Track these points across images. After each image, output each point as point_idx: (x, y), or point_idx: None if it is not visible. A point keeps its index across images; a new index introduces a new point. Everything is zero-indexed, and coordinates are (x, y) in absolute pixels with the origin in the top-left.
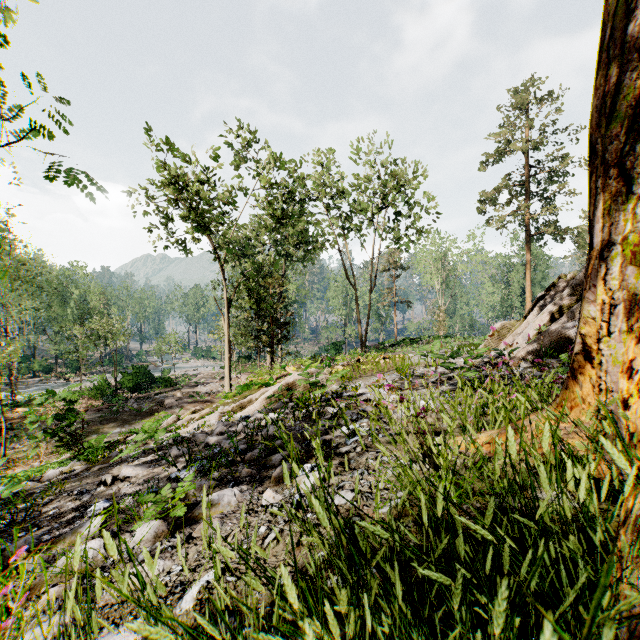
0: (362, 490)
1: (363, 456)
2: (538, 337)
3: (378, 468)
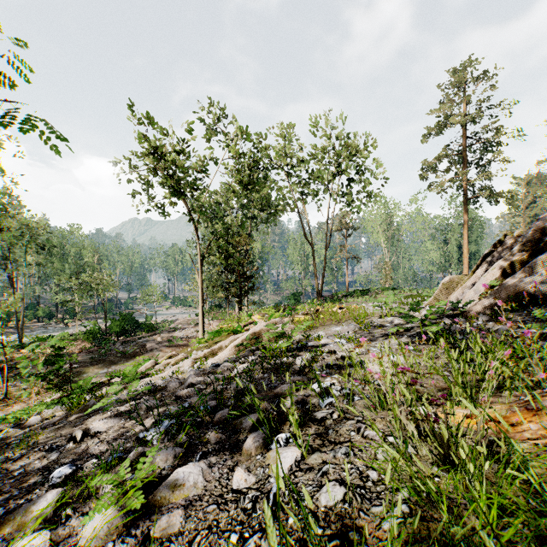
0: (352, 482)
1: (342, 425)
2: (494, 291)
3: (364, 446)
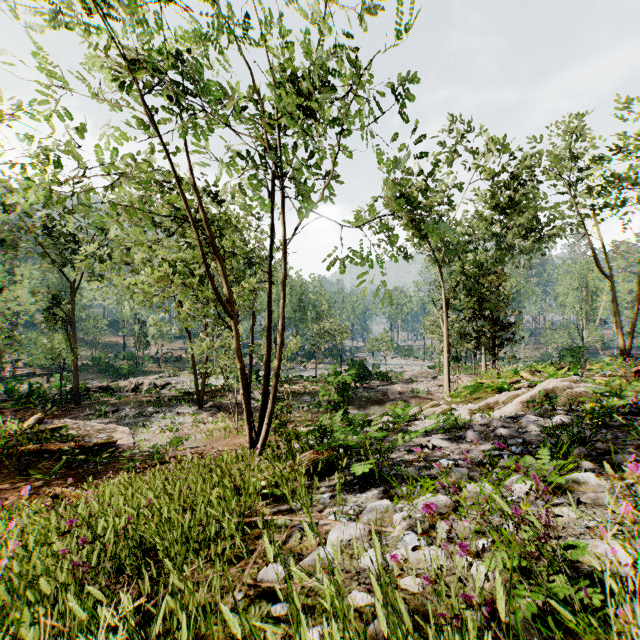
0: None
1: None
2: None
3: None
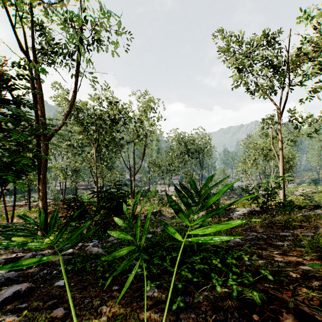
0: None
1: None
2: None
3: None
